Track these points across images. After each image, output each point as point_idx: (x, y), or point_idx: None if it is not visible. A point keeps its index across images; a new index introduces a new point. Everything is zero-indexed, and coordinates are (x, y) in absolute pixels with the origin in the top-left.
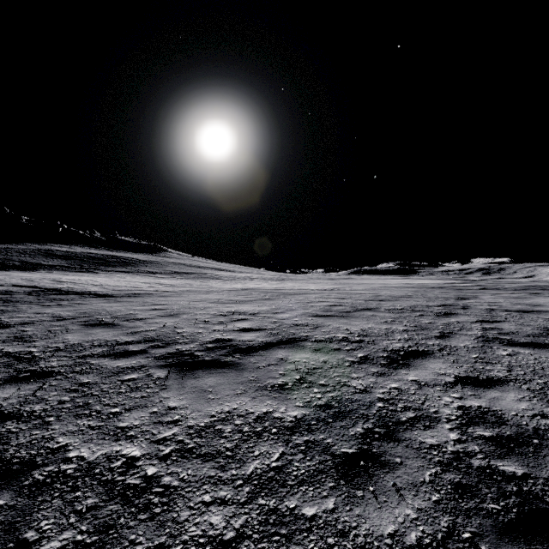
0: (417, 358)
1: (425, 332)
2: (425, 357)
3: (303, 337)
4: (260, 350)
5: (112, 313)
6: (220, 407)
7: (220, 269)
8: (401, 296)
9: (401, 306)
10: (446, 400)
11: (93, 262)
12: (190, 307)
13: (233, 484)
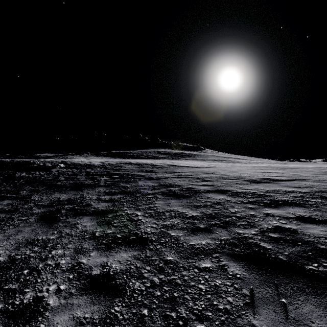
0: None
1: None
2: None
3: (306, 179)
4: (284, 180)
5: (209, 171)
6: (275, 188)
7: (237, 158)
8: None
9: None
10: None
11: (176, 155)
12: (239, 170)
13: (287, 196)
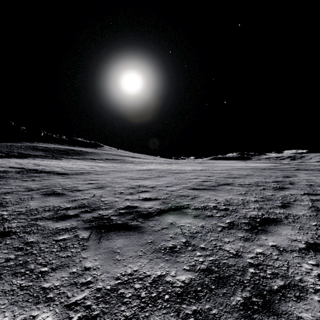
0: (270, 224)
1: (271, 202)
2: (276, 224)
3: (185, 205)
4: (156, 215)
5: (63, 186)
6: (124, 269)
7: (133, 157)
8: (246, 174)
9: (248, 182)
10: (305, 267)
11: (60, 153)
12: (112, 182)
13: None
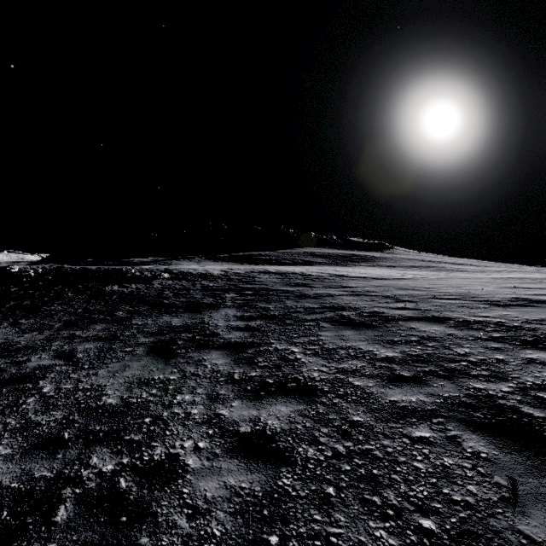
0: None
1: None
2: None
3: None
4: None
5: (405, 285)
6: (543, 316)
7: (457, 264)
8: None
9: None
10: None
11: (342, 259)
12: (465, 284)
13: None
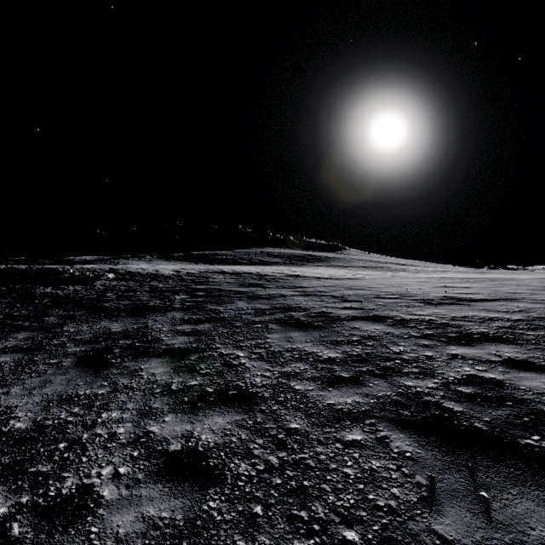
0: None
1: None
2: None
3: (519, 298)
4: (482, 301)
5: (354, 285)
6: (466, 314)
7: (401, 264)
8: None
9: None
10: None
11: (298, 259)
12: (405, 284)
13: (487, 326)
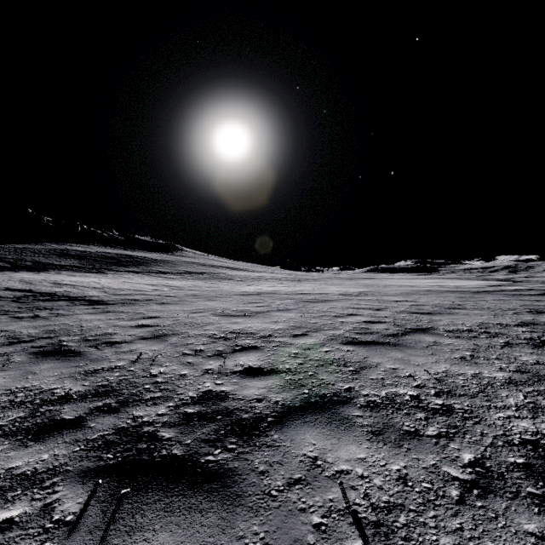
0: None
1: None
2: None
3: (343, 393)
4: (272, 428)
5: (85, 332)
6: None
7: (234, 268)
8: (450, 306)
9: (464, 325)
10: None
11: (106, 261)
12: (186, 323)
13: None
